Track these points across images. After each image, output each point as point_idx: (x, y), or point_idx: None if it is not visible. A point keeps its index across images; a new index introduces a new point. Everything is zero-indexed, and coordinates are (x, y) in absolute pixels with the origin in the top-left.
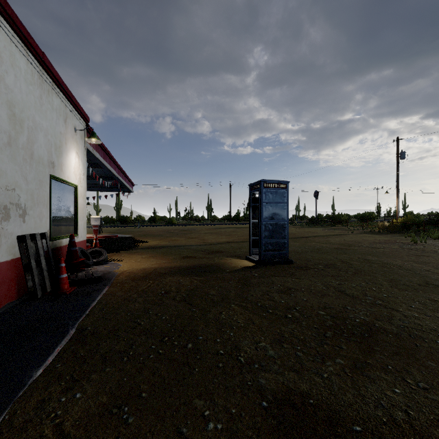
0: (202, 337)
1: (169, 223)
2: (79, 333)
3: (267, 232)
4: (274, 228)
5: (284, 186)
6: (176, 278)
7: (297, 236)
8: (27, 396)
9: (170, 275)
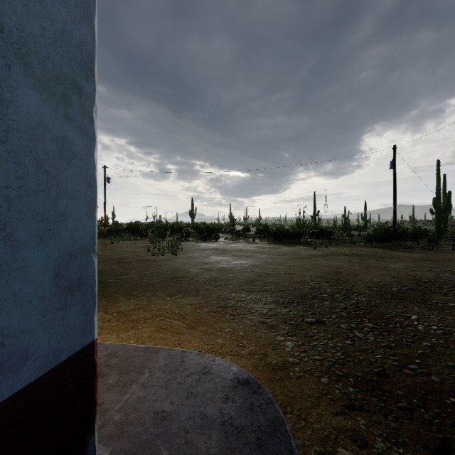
0: None
1: None
2: None
3: None
4: None
5: None
6: None
7: None
8: None
9: None
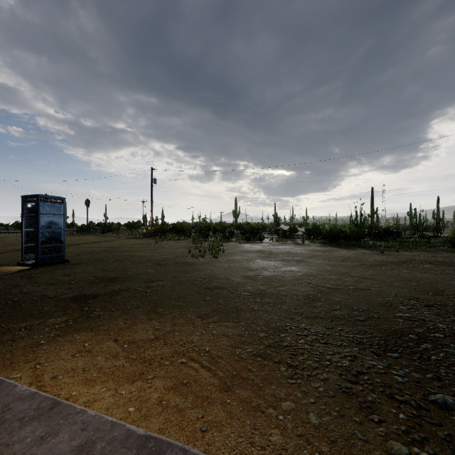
0: (17, 298)
1: None
2: None
3: (45, 239)
4: (51, 235)
5: (61, 201)
6: None
7: (68, 244)
8: None
9: None
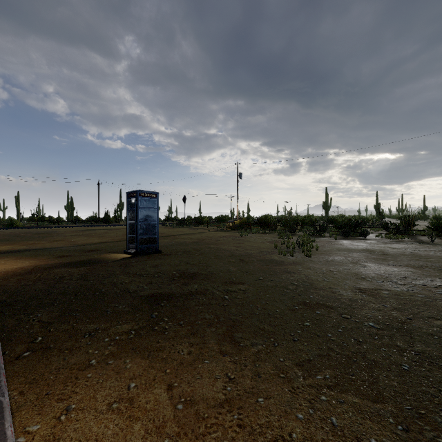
0: (104, 289)
1: (9, 225)
2: (2, 303)
3: (142, 230)
4: (147, 227)
5: (155, 196)
6: (64, 269)
7: (167, 235)
8: (2, 321)
9: (56, 268)
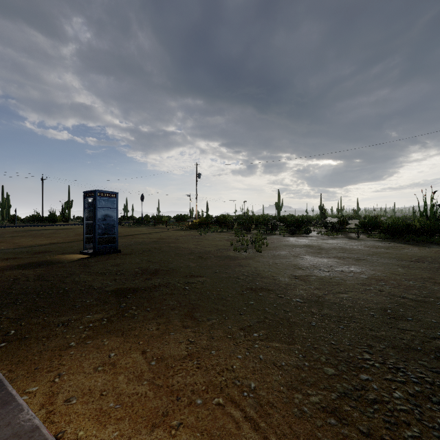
0: (68, 287)
1: None
2: None
3: (101, 230)
4: (106, 227)
5: (114, 196)
6: (17, 271)
7: (125, 235)
8: None
9: (6, 270)
